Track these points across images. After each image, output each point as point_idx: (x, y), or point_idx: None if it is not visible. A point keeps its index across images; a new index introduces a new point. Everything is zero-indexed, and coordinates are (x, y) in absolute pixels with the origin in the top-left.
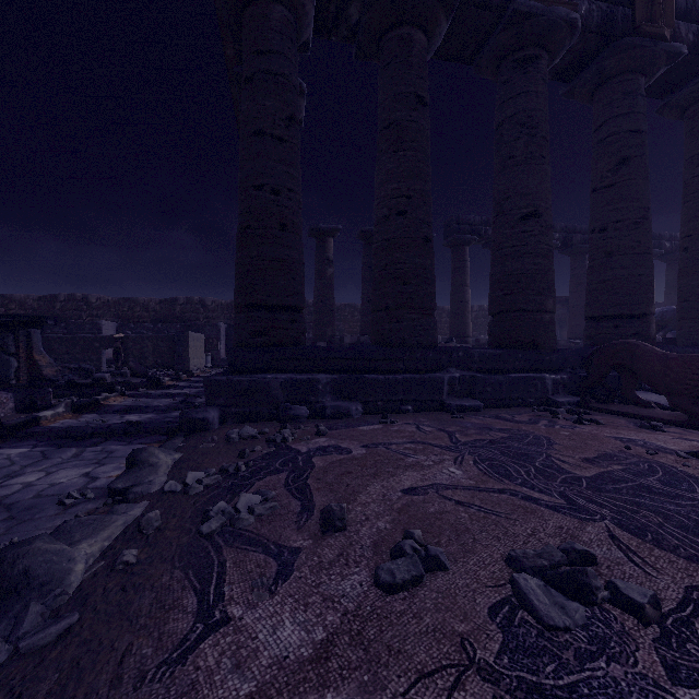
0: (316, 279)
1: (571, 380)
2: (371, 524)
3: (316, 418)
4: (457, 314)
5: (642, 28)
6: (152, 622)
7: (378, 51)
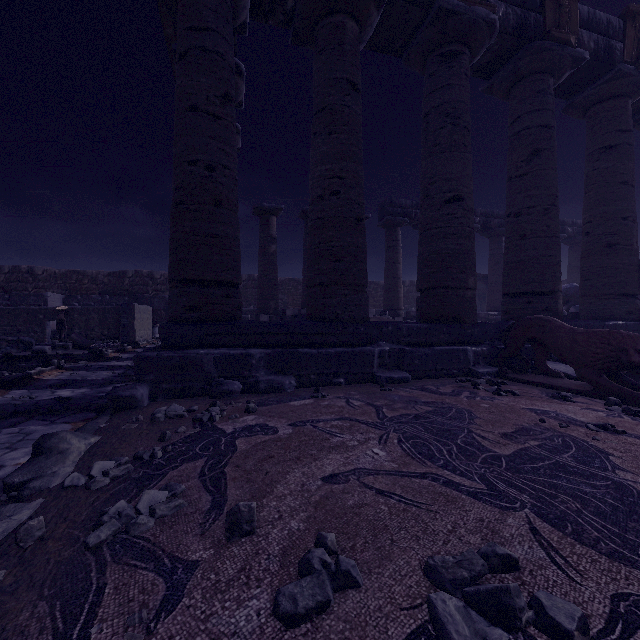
0: (260, 254)
1: (490, 352)
2: (284, 524)
3: (249, 393)
4: (390, 288)
5: (552, 33)
6: None
7: (313, 38)
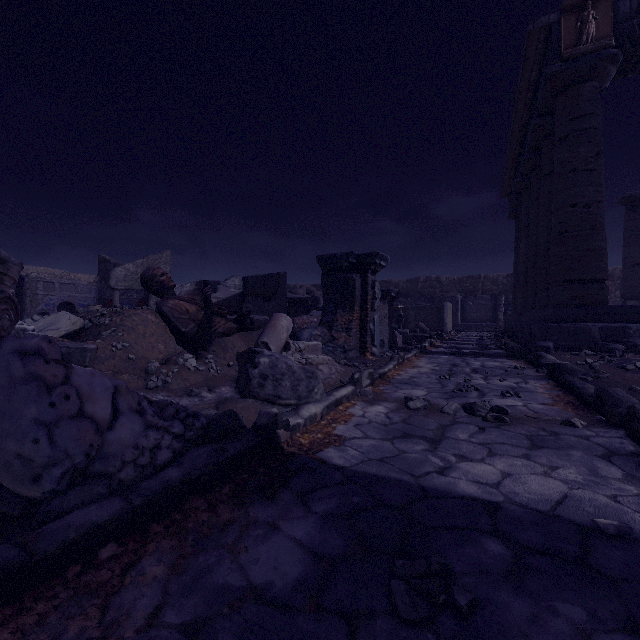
0: None
1: None
2: None
3: (628, 352)
4: None
5: None
6: (639, 377)
7: None
